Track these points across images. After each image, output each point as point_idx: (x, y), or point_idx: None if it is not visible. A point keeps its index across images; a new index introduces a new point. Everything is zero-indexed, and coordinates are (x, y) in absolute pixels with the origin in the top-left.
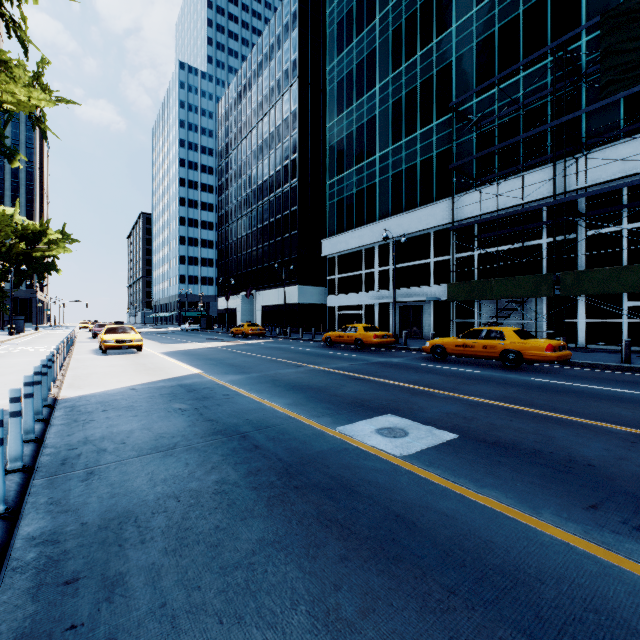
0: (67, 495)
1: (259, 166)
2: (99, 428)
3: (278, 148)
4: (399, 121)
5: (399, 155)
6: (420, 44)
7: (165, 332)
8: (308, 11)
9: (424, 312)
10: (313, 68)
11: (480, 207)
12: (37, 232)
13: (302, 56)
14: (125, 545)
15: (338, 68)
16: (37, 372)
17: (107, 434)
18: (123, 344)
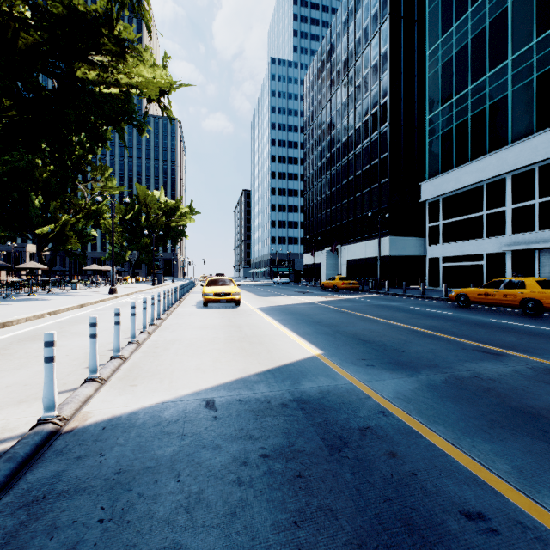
0: None
1: (344, 123)
2: None
3: (365, 98)
4: None
5: None
6: None
7: (260, 284)
8: None
9: None
10: None
11: None
12: (173, 208)
13: None
14: None
15: None
16: None
17: None
18: (221, 297)
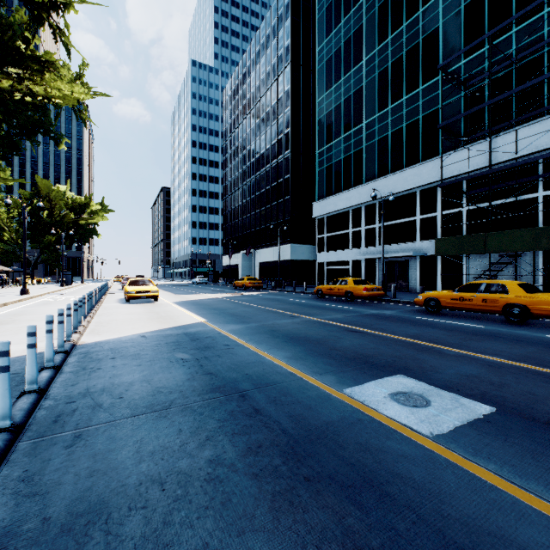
0: (43, 468)
1: (257, 141)
2: (102, 378)
3: (273, 124)
4: (385, 89)
5: (385, 121)
6: (406, 15)
7: (179, 285)
8: (300, 1)
9: (410, 267)
10: (304, 51)
11: (469, 164)
12: (82, 204)
13: (294, 41)
14: None
15: (327, 48)
16: (49, 321)
17: (108, 385)
18: (142, 294)
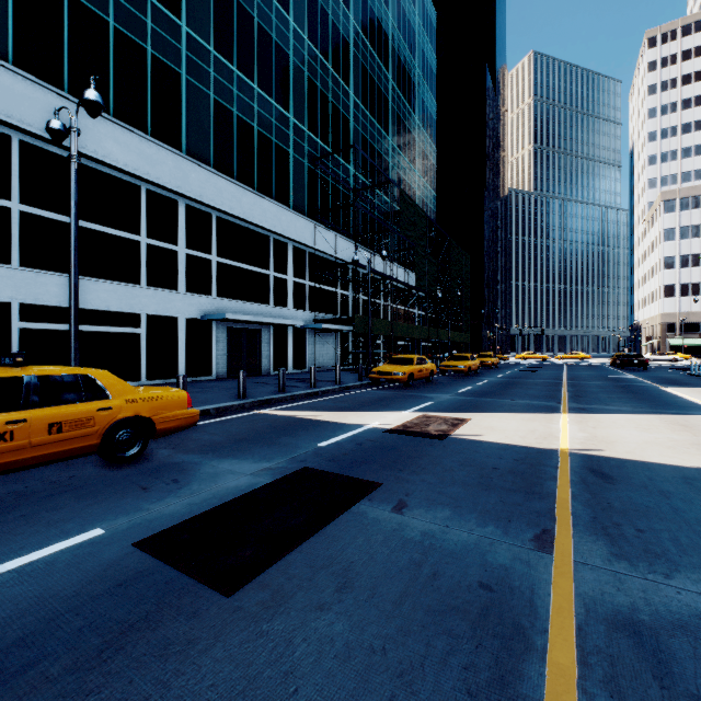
0: None
1: None
2: None
3: None
4: (229, 28)
5: (229, 83)
6: None
7: None
8: None
9: (262, 339)
10: None
11: (316, 241)
12: None
13: None
14: (693, 378)
15: None
16: None
17: None
18: None
